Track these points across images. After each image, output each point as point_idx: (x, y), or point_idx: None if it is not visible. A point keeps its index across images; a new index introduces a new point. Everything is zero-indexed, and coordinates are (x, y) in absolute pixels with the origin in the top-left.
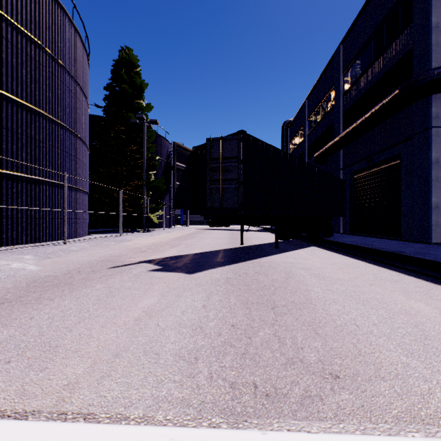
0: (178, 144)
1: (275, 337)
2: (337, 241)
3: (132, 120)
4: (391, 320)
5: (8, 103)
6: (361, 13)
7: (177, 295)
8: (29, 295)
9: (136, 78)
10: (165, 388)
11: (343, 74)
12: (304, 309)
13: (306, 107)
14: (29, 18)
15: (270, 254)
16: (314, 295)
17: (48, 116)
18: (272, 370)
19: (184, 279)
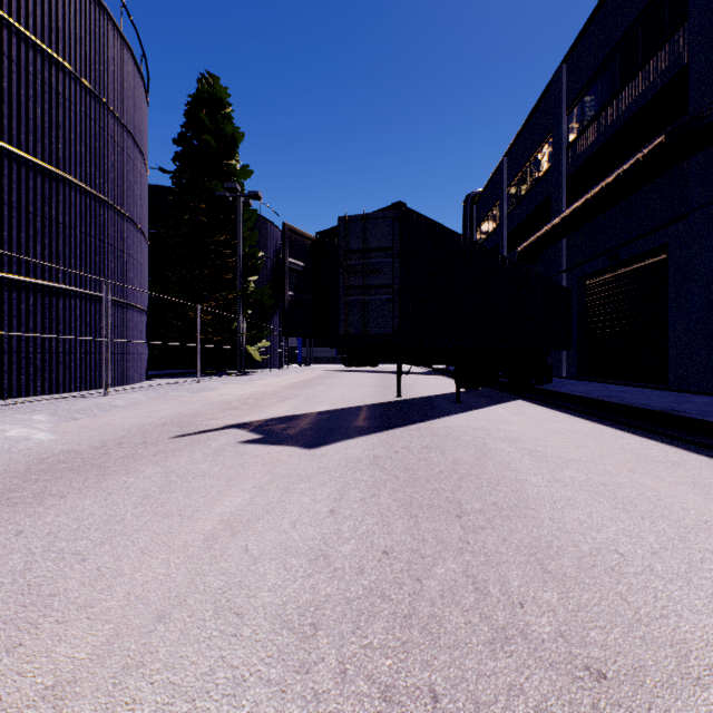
0: (292, 227)
1: (467, 580)
2: (561, 391)
3: (219, 192)
4: (683, 543)
5: (12, 162)
6: (598, 9)
7: (285, 490)
8: (26, 487)
9: (224, 125)
10: (249, 698)
11: (567, 113)
12: (516, 518)
13: (505, 170)
14: (48, 24)
15: (447, 414)
16: (532, 491)
17: (79, 185)
18: (466, 656)
19: (299, 458)
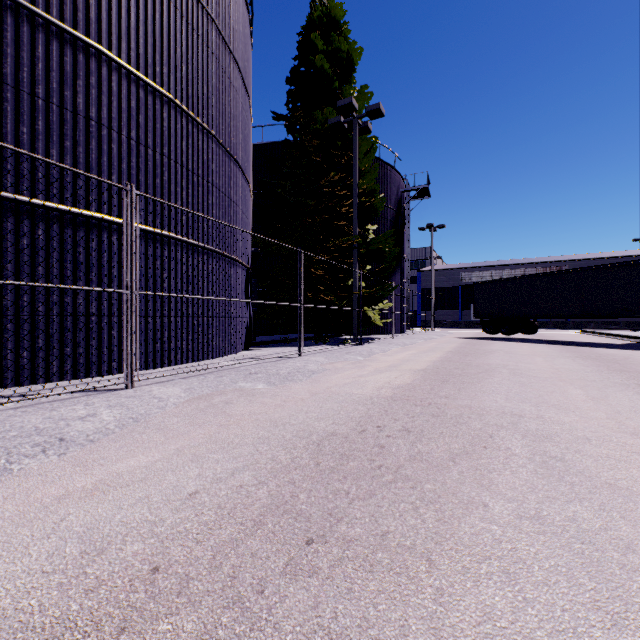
0: None
1: None
2: None
3: (331, 119)
4: None
5: (4, 11)
6: None
7: None
8: None
9: (339, 44)
10: None
11: None
12: None
13: None
14: None
15: None
16: None
17: (125, 67)
18: None
19: None
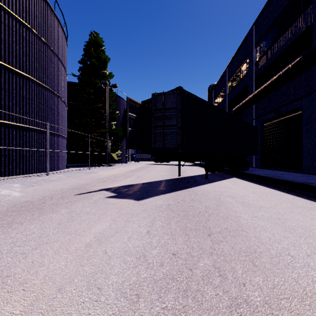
0: (130, 98)
1: (215, 270)
2: (254, 174)
3: (98, 84)
4: None
5: (6, 70)
6: (270, 0)
7: (126, 221)
8: (5, 219)
9: (101, 55)
10: None
11: (255, 48)
12: (237, 236)
13: (227, 74)
14: (22, 9)
15: (201, 184)
16: (244, 222)
17: (36, 81)
18: (217, 315)
19: (133, 205)
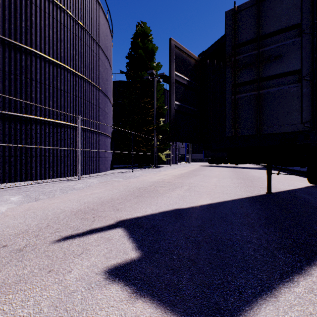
0: (177, 44)
1: None
2: None
3: (145, 77)
4: None
5: (37, 58)
6: None
7: None
8: None
9: (148, 44)
10: None
11: None
12: None
13: None
14: None
15: None
16: None
17: (72, 71)
18: None
19: None
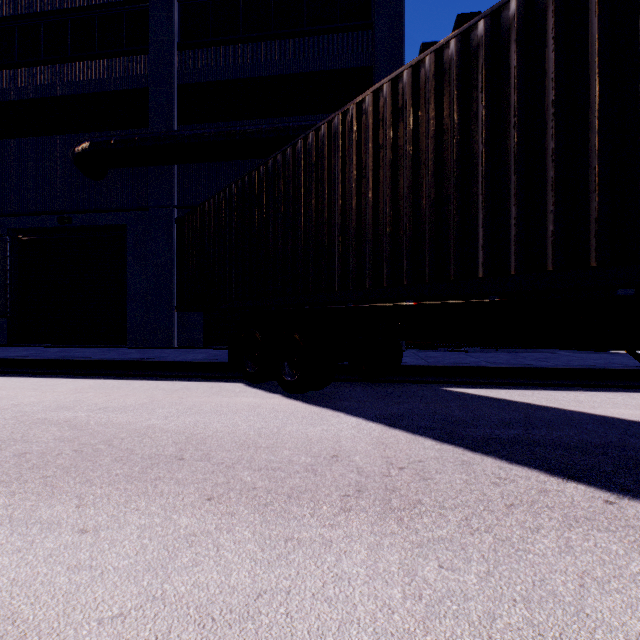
0: None
1: None
2: (466, 365)
3: None
4: None
5: None
6: None
7: None
8: None
9: None
10: None
11: (181, 0)
12: None
13: None
14: None
15: None
16: None
17: None
18: None
19: None
